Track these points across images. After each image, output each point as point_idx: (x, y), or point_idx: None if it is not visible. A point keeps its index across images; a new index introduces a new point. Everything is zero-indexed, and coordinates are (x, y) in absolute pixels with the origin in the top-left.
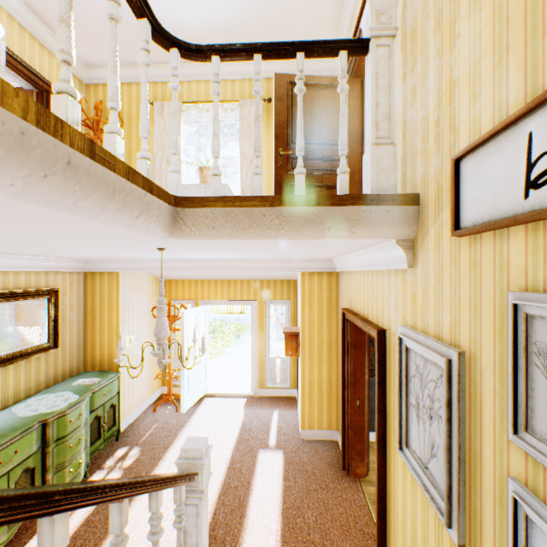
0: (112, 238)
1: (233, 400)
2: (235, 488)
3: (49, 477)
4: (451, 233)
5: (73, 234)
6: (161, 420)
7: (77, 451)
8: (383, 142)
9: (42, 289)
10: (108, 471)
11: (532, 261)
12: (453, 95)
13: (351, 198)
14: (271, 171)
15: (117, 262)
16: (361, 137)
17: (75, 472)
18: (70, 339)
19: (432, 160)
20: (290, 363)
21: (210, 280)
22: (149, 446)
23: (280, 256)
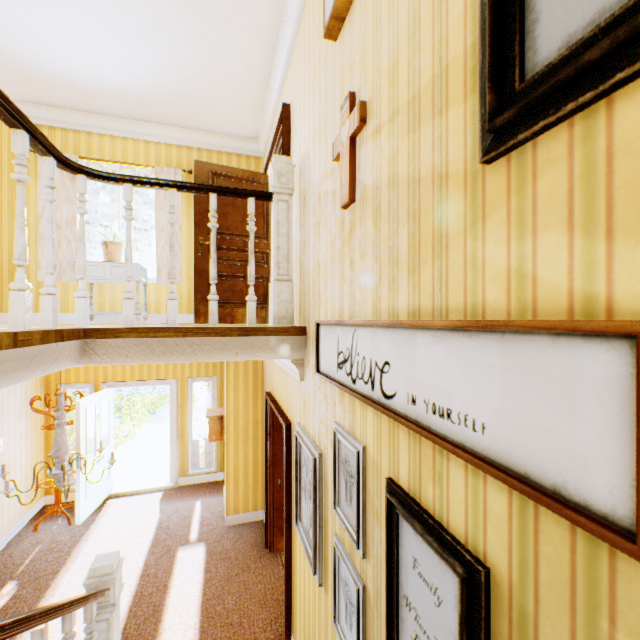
0: None
1: (148, 496)
2: (150, 595)
3: None
4: (315, 372)
5: None
6: (47, 539)
7: None
8: (283, 278)
9: None
10: None
11: (341, 407)
12: (319, 273)
13: (255, 330)
14: (193, 246)
15: None
16: None
17: None
18: None
19: (312, 307)
20: (216, 445)
21: None
22: (32, 576)
23: None
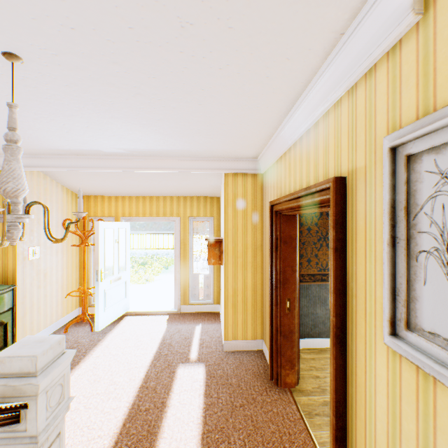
0: None
1: (155, 317)
2: (145, 411)
3: None
4: None
5: None
6: (72, 340)
7: None
8: None
9: None
10: None
11: None
12: None
13: None
14: None
15: None
16: None
17: None
18: None
19: None
20: (213, 279)
21: (132, 196)
22: None
23: (201, 141)
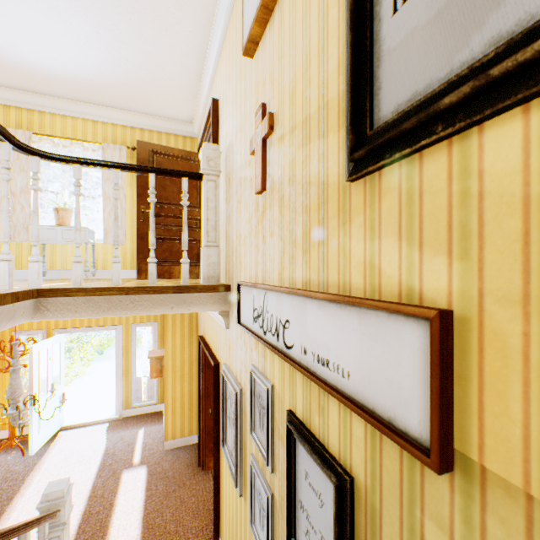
0: None
1: (96, 427)
2: (97, 513)
3: None
4: (237, 323)
5: None
6: (2, 470)
7: None
8: (212, 244)
9: None
10: None
11: (256, 352)
12: (240, 242)
13: (188, 288)
14: (136, 212)
15: None
16: None
17: None
18: None
19: (235, 269)
20: (157, 380)
21: None
22: None
23: None
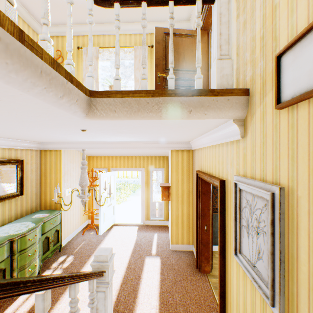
0: (48, 117)
1: (130, 227)
2: (131, 280)
3: (14, 274)
4: (274, 107)
5: (21, 112)
6: (87, 239)
7: (33, 258)
8: (224, 58)
9: (12, 159)
10: (53, 270)
11: None
12: (274, 15)
13: (205, 91)
14: (153, 89)
15: (60, 144)
16: (208, 66)
17: (32, 271)
18: (31, 190)
19: (258, 64)
20: (164, 205)
21: (117, 156)
22: (79, 255)
23: (158, 139)
